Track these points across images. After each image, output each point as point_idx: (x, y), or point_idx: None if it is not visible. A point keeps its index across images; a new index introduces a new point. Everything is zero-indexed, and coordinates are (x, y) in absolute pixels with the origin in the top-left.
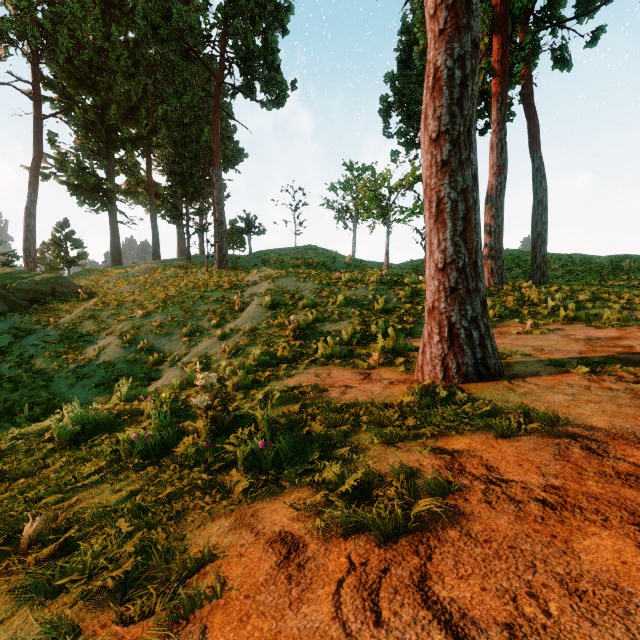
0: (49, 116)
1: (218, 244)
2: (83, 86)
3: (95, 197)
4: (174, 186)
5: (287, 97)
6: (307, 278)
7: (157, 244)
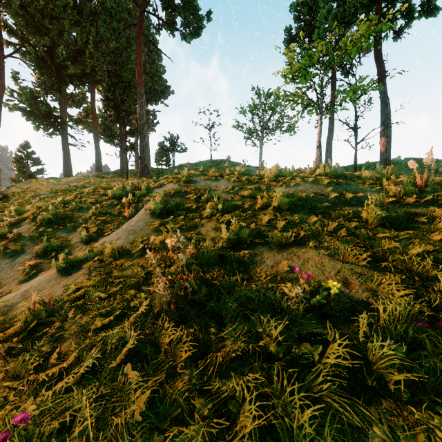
0: (8, 55)
1: (140, 155)
2: (39, 33)
3: (48, 122)
4: (109, 110)
5: (203, 28)
6: (220, 177)
7: (99, 161)
